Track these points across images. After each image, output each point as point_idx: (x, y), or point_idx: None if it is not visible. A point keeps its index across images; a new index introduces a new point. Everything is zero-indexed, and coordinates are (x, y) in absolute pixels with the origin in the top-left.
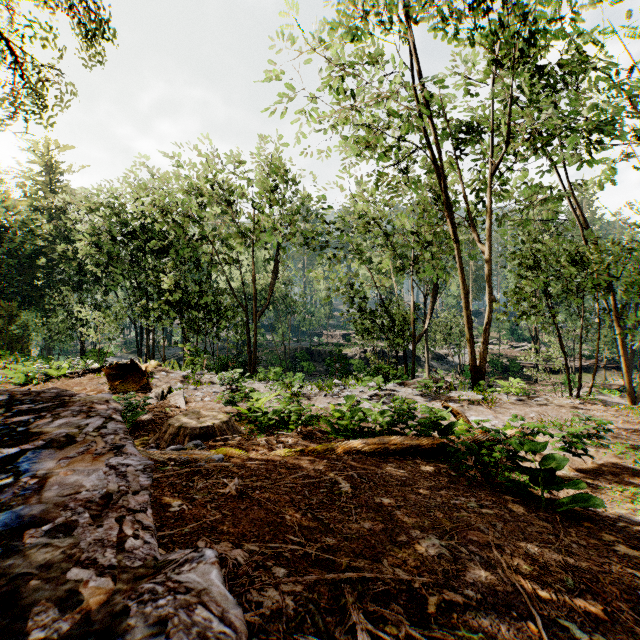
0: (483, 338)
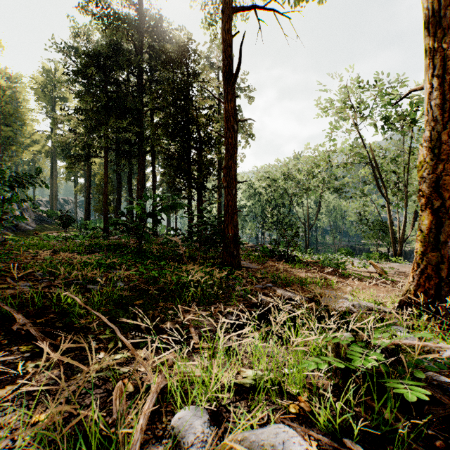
0: (400, 241)
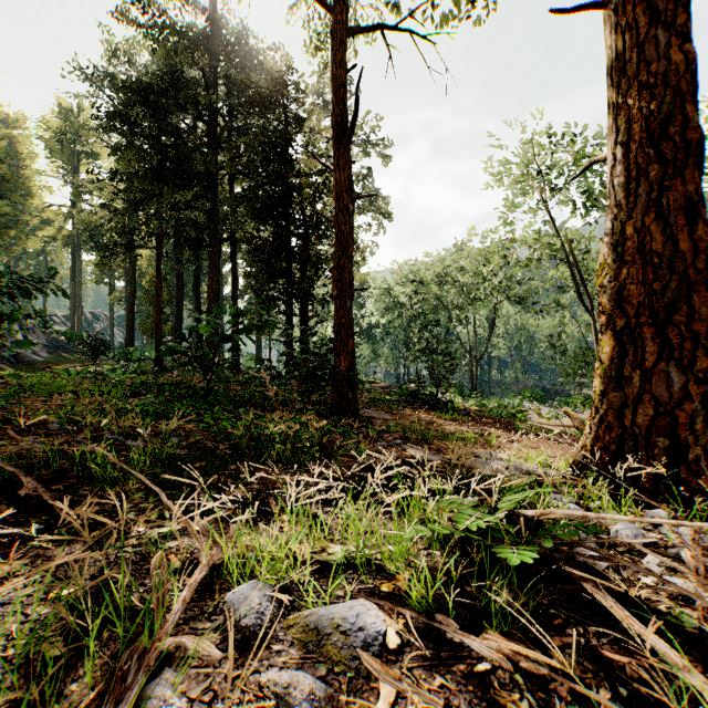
0: None
